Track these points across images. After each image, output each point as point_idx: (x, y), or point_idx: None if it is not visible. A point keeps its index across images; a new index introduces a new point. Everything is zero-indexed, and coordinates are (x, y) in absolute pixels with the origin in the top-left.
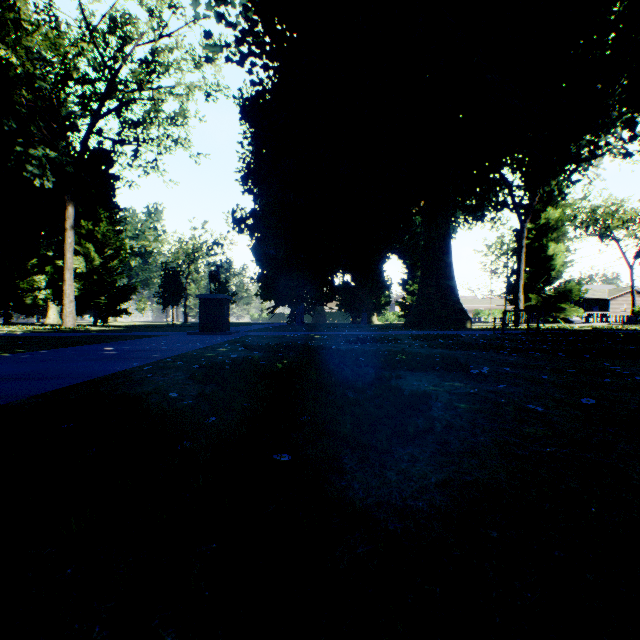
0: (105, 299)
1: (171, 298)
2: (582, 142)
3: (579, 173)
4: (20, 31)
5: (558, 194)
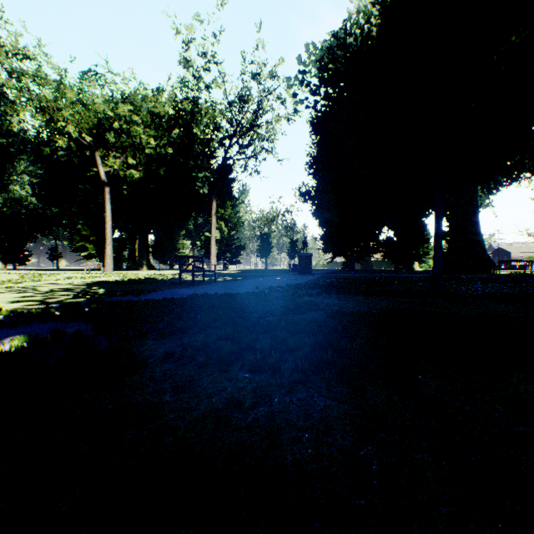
0: (229, 254)
1: (264, 253)
2: None
3: None
4: (197, 114)
5: None
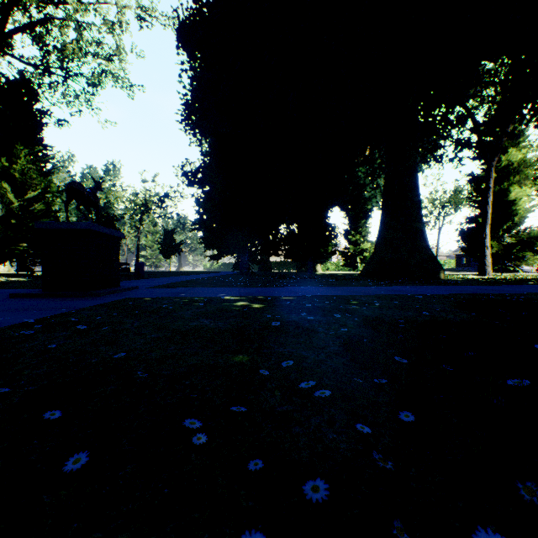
0: (25, 246)
1: None
2: None
3: None
4: None
5: None
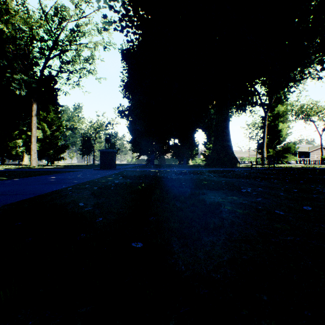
0: (52, 152)
1: (86, 151)
2: (296, 71)
3: (294, 87)
4: (9, 14)
5: (284, 98)
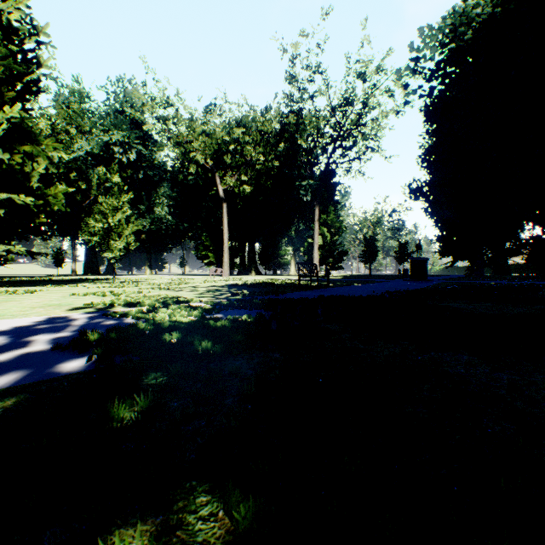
0: (331, 260)
1: (369, 258)
2: None
3: None
4: (301, 125)
5: None
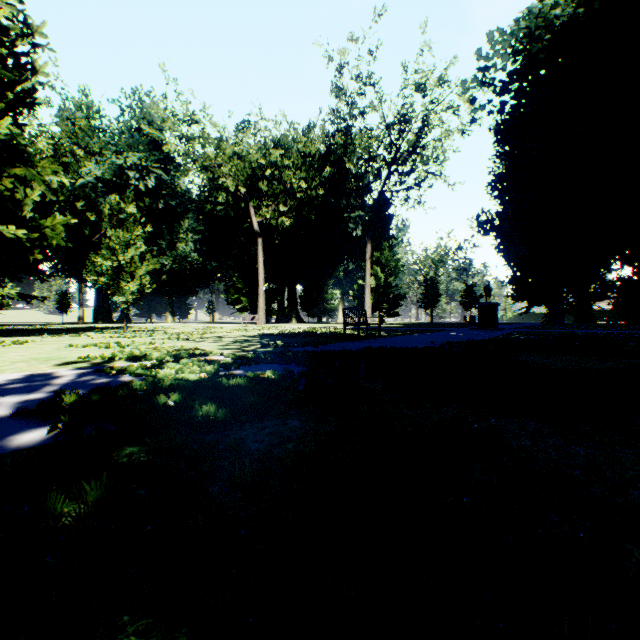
0: (386, 305)
1: (430, 302)
2: None
3: None
4: (350, 146)
5: None
